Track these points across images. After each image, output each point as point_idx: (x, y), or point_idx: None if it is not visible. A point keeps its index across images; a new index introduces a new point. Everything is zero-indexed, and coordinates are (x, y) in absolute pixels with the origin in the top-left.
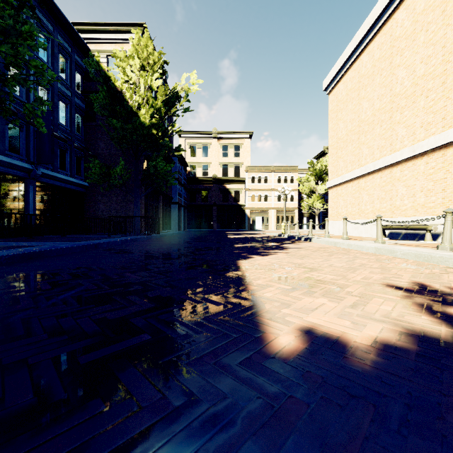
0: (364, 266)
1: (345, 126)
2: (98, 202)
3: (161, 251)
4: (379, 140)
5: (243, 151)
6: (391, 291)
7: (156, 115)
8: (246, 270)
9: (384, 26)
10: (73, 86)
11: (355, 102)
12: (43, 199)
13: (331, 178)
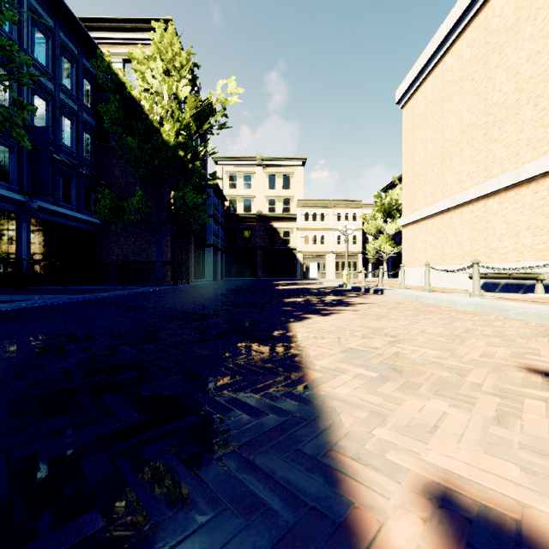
0: (472, 333)
1: (424, 147)
2: (113, 244)
3: (184, 308)
4: (469, 164)
5: (294, 182)
6: (544, 383)
7: (184, 132)
8: (302, 340)
9: (476, 17)
10: (81, 98)
11: (437, 117)
12: (41, 240)
13: (406, 214)
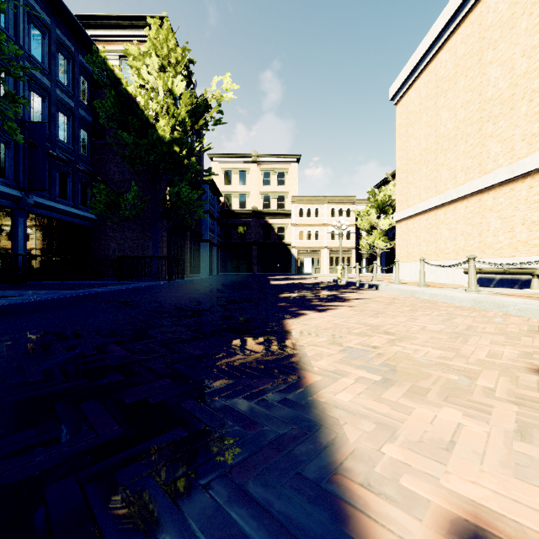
0: (474, 330)
1: (418, 143)
2: (109, 240)
3: (179, 304)
4: (463, 159)
5: (288, 178)
6: None
7: (180, 128)
8: (299, 338)
9: (471, 13)
10: (77, 94)
11: (431, 113)
12: (37, 236)
13: (399, 210)
